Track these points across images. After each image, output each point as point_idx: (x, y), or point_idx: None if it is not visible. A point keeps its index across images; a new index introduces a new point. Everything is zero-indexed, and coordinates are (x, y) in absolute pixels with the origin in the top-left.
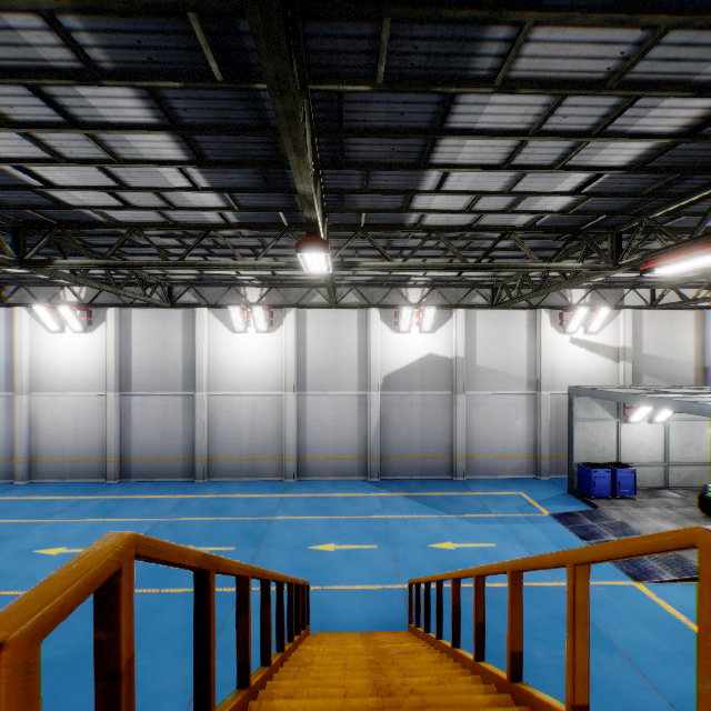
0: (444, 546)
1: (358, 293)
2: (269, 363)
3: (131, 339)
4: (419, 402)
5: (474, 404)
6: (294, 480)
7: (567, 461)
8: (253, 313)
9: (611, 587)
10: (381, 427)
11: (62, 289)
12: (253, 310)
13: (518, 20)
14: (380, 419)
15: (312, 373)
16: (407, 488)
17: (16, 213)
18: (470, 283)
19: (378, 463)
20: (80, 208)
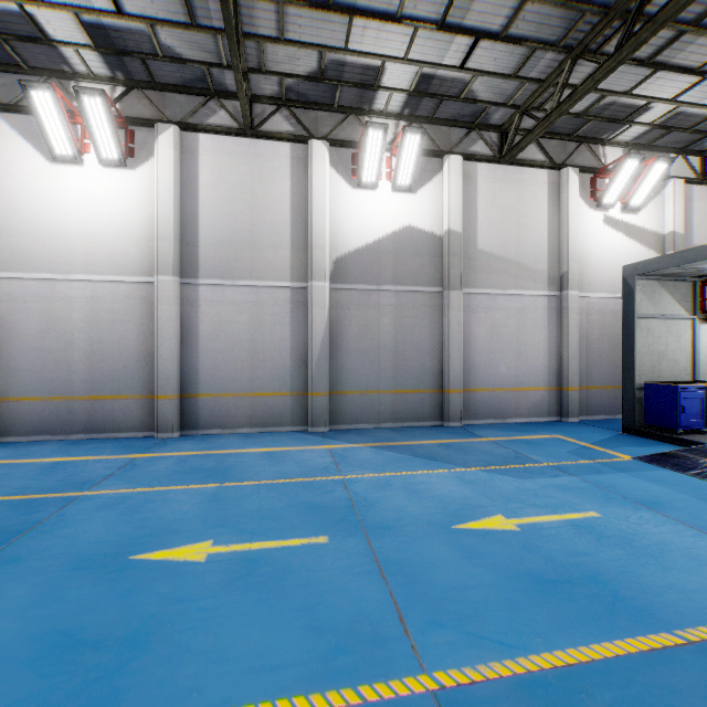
0: (491, 524)
1: (291, 117)
2: (126, 225)
3: None
4: (391, 303)
5: (475, 309)
6: (175, 435)
7: (600, 395)
8: (85, 112)
9: None
10: (330, 342)
11: None
12: (84, 103)
13: None
14: (328, 329)
15: (210, 247)
16: (375, 437)
17: None
18: (469, 119)
19: (325, 402)
20: None
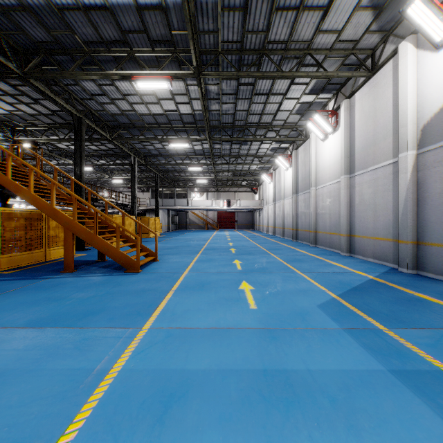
0: (244, 285)
1: (394, 38)
2: (336, 156)
3: (298, 165)
4: None
5: None
6: (345, 254)
7: None
8: (317, 121)
9: (90, 382)
10: (417, 200)
11: (288, 150)
12: (315, 119)
13: (20, 1)
14: (416, 189)
15: (358, 154)
16: (408, 282)
17: (202, 124)
18: None
19: (406, 249)
20: (192, 113)
